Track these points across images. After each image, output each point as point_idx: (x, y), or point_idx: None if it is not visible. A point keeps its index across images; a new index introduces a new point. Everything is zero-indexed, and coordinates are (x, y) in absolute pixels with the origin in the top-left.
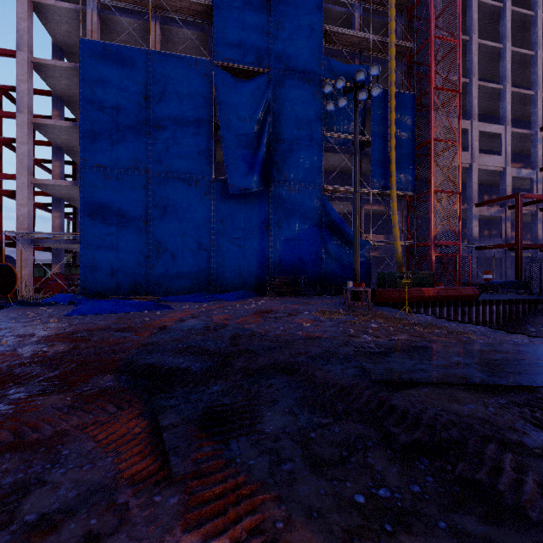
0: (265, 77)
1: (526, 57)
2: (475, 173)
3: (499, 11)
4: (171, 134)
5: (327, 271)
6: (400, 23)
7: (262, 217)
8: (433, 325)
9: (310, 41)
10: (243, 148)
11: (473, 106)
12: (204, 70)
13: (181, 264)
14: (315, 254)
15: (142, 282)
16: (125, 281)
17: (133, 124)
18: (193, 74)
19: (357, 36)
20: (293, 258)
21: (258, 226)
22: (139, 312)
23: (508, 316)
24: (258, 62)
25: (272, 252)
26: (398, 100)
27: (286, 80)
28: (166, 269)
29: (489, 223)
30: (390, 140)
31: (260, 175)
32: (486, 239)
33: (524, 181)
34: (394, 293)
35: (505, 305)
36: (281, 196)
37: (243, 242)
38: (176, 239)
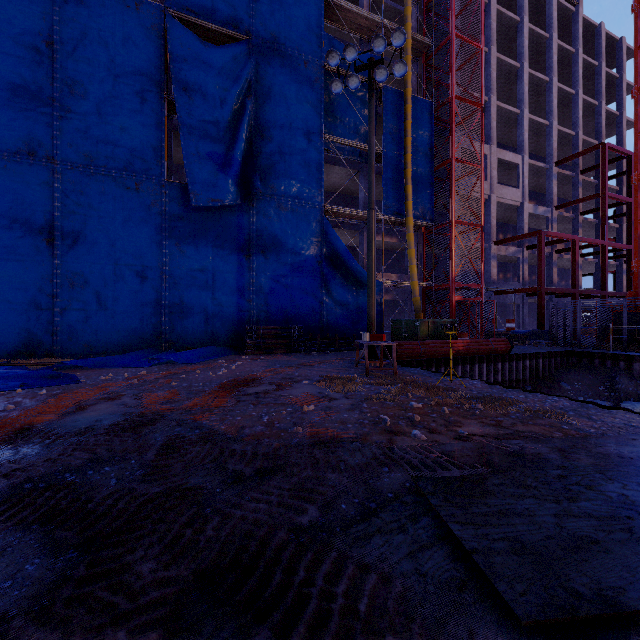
0: (244, 46)
1: (541, 83)
2: (494, 206)
3: (516, 26)
4: (95, 106)
5: (328, 318)
6: (415, 15)
7: (240, 243)
8: (497, 398)
9: (306, 9)
10: (211, 142)
11: (491, 128)
12: (150, 19)
13: (113, 307)
14: (313, 295)
15: (43, 335)
16: (11, 334)
17: (25, 81)
18: (133, 21)
19: (366, 18)
20: (283, 301)
21: (234, 254)
22: (4, 392)
23: (541, 372)
24: (234, 23)
25: (255, 292)
26: (414, 107)
27: (274, 55)
28: (86, 315)
29: (503, 265)
30: (406, 154)
31: (238, 183)
32: (505, 283)
33: (538, 220)
34: (419, 348)
35: (538, 360)
36: (267, 215)
37: (213, 277)
38: (104, 269)
